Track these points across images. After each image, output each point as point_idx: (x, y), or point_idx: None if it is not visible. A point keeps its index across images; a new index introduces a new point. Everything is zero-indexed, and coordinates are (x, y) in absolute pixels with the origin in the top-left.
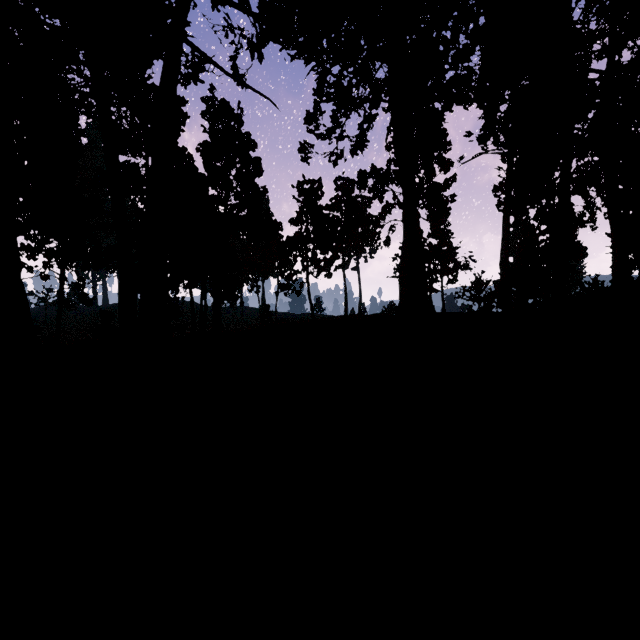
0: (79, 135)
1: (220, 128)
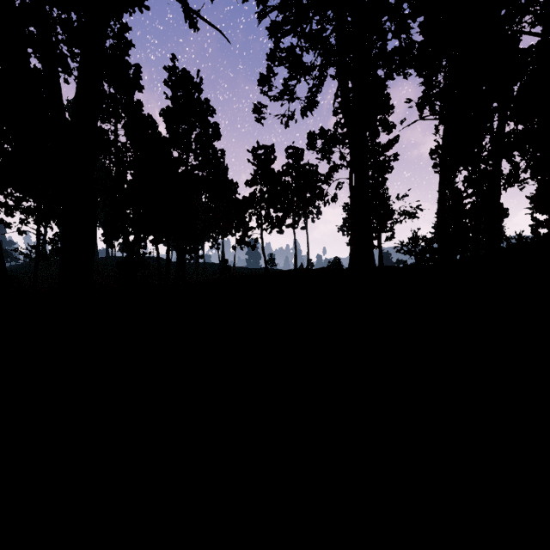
0: None
1: (181, 95)
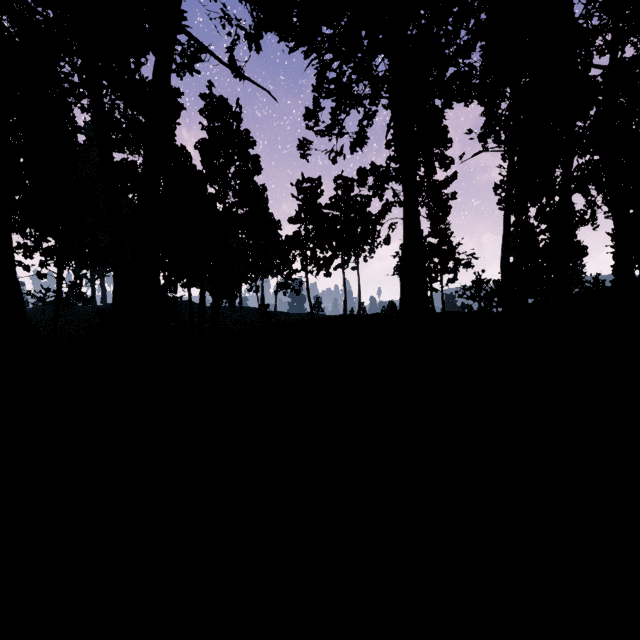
0: (76, 132)
1: (218, 125)
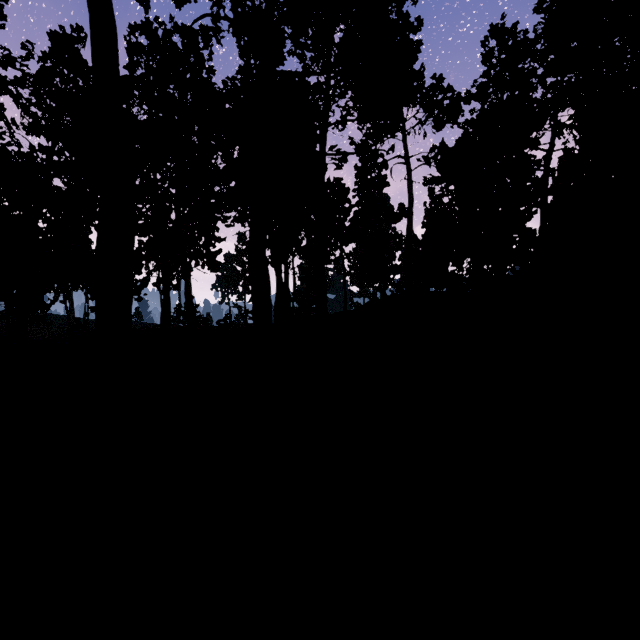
0: None
1: None
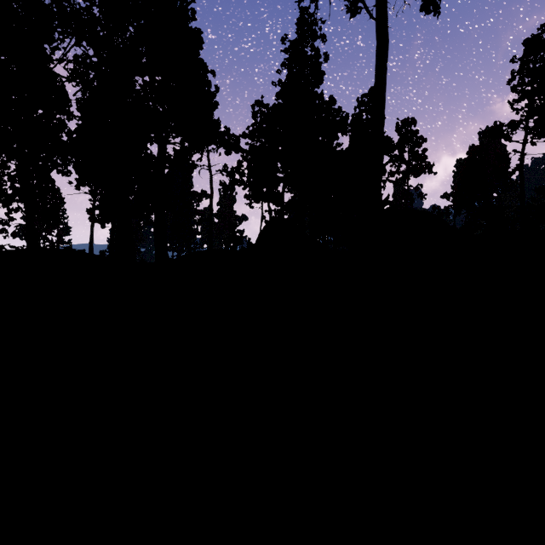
0: None
1: None
